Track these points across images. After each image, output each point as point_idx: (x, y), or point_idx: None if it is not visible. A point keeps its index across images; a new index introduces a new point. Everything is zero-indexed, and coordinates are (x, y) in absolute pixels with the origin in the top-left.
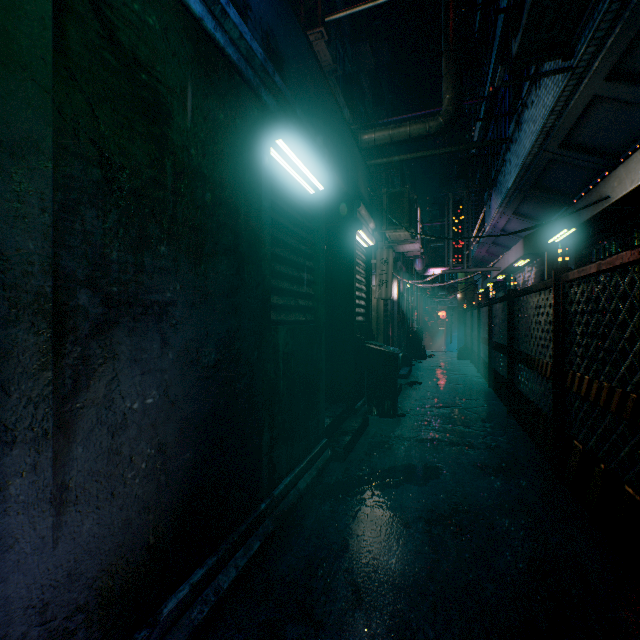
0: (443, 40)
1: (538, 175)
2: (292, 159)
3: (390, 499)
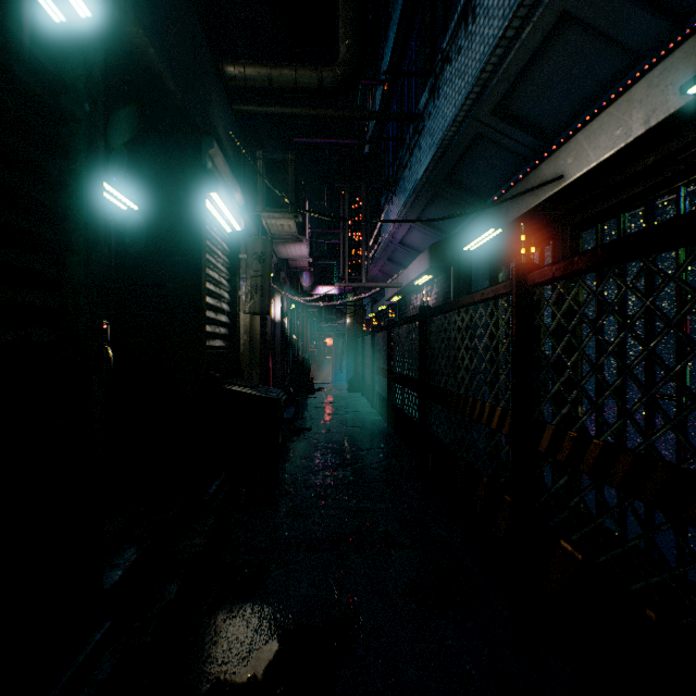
0: None
1: (456, 161)
2: None
3: None
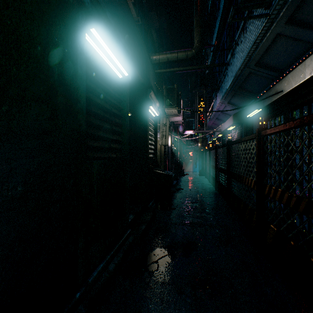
0: (194, 9)
1: (242, 82)
2: (104, 48)
3: (169, 270)
